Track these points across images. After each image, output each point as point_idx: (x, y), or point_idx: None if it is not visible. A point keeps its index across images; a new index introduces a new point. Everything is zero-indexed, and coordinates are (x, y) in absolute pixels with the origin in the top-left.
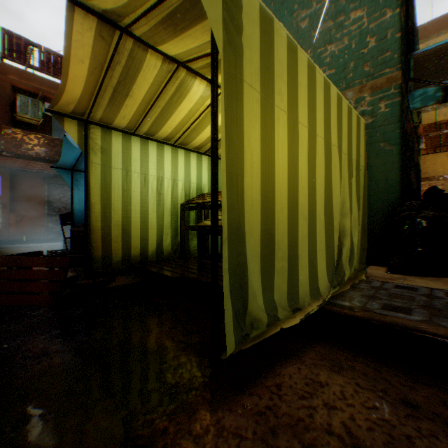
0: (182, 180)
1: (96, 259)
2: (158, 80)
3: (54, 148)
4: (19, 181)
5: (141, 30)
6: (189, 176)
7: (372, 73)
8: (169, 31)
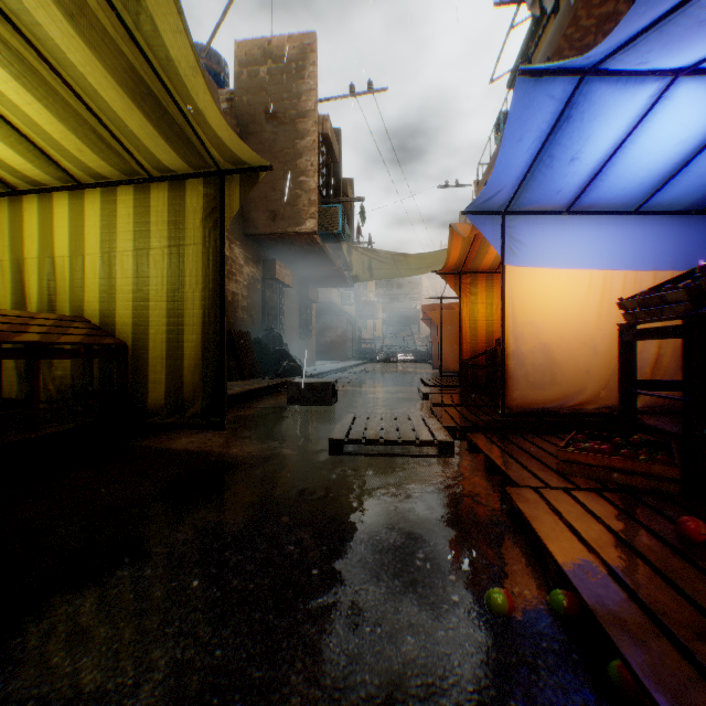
0: None
1: None
2: None
3: None
4: None
5: (95, 3)
6: None
7: None
8: (128, 79)
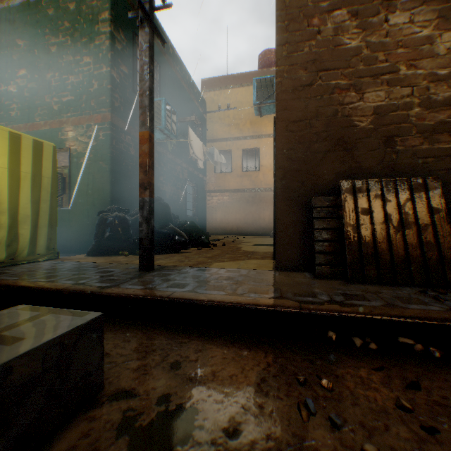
0: None
1: None
2: None
3: None
4: None
5: None
6: None
7: (97, 108)
8: None
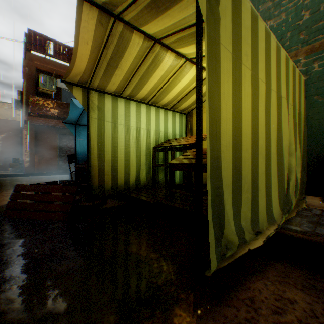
0: (153, 129)
1: (94, 187)
2: (139, 54)
3: (63, 109)
4: (41, 133)
5: (129, 15)
6: (158, 126)
7: (306, 40)
8: (152, 13)
